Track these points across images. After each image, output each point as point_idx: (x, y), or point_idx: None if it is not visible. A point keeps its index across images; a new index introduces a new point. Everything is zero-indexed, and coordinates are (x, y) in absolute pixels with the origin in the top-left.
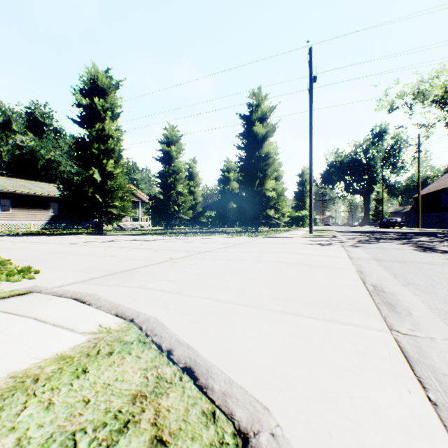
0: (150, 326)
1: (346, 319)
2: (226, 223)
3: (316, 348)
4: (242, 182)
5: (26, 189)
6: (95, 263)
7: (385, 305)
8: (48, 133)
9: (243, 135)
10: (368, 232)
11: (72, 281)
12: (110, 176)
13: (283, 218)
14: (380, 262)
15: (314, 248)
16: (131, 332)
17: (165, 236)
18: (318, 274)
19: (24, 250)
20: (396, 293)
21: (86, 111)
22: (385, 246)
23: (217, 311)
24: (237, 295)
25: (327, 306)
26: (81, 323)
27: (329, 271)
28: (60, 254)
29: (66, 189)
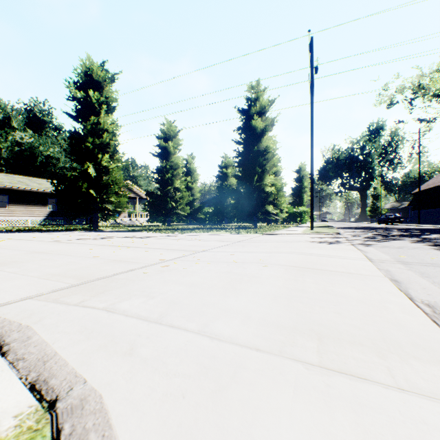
0: (78, 428)
1: (438, 386)
2: (224, 219)
3: None
4: (240, 177)
5: (24, 185)
6: (71, 266)
7: None
8: (48, 130)
9: (242, 129)
10: (370, 229)
11: (27, 294)
12: (106, 171)
13: (282, 214)
14: (410, 266)
15: (323, 247)
16: None
17: (161, 232)
18: (344, 285)
19: (2, 249)
20: None
21: (81, 105)
22: (399, 245)
23: (214, 366)
24: (244, 325)
25: (387, 351)
26: None
27: (356, 280)
28: (38, 254)
29: (60, 184)
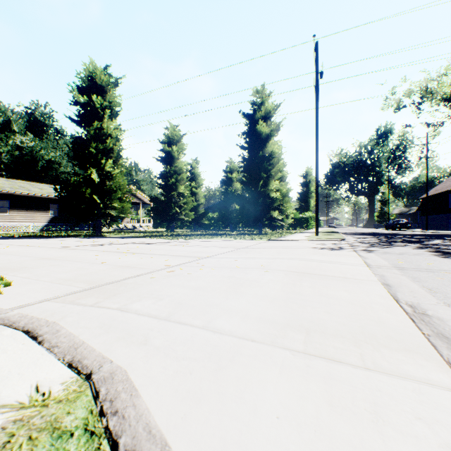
0: (111, 390)
1: (398, 367)
2: (229, 225)
3: (372, 434)
4: (245, 182)
5: (25, 190)
6: (80, 272)
7: (440, 339)
8: (49, 133)
9: (247, 134)
10: (376, 234)
11: (44, 297)
12: (109, 177)
13: (287, 220)
14: (404, 272)
15: (325, 253)
16: (79, 406)
17: (165, 238)
18: (338, 289)
19: (9, 255)
20: (445, 318)
21: (84, 109)
22: (401, 251)
23: (215, 352)
24: (243, 321)
25: (363, 342)
26: (11, 381)
27: (350, 284)
28: (46, 260)
29: (63, 190)
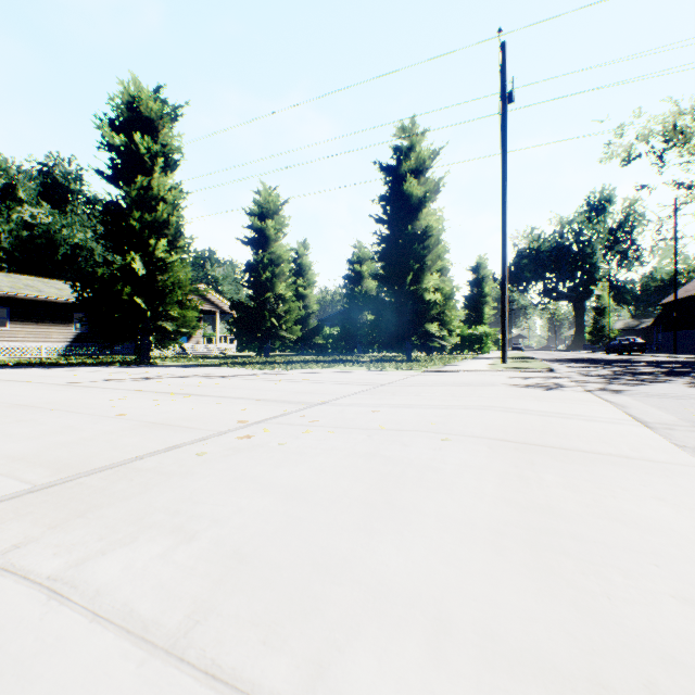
0: None
1: None
2: (356, 346)
3: None
4: (384, 277)
5: (34, 291)
6: (60, 438)
7: None
8: (75, 204)
9: (386, 198)
10: (598, 362)
11: None
12: (162, 267)
13: (450, 338)
14: None
15: (539, 395)
16: None
17: (252, 368)
18: (638, 493)
19: None
20: None
21: (121, 157)
22: (673, 391)
23: None
24: (437, 665)
25: None
26: None
27: (653, 478)
28: (18, 409)
29: (86, 288)
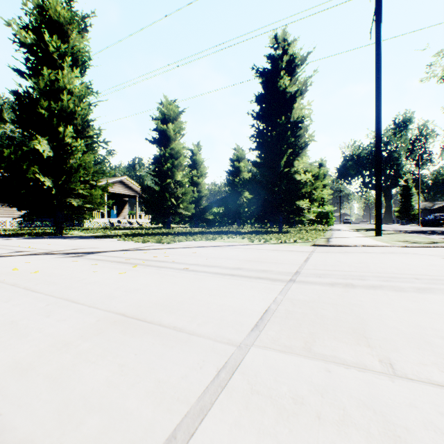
0: None
1: None
2: (236, 221)
3: None
4: (260, 163)
5: None
6: None
7: None
8: None
9: (262, 96)
10: None
11: None
12: (68, 150)
13: (308, 214)
14: None
15: None
16: None
17: (135, 240)
18: None
19: None
20: None
21: (33, 56)
22: None
23: None
24: None
25: None
26: None
27: None
28: None
29: None
